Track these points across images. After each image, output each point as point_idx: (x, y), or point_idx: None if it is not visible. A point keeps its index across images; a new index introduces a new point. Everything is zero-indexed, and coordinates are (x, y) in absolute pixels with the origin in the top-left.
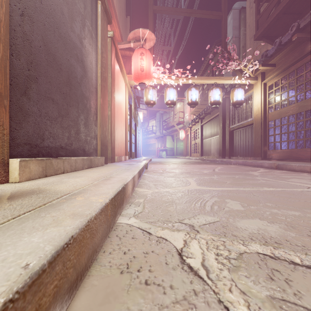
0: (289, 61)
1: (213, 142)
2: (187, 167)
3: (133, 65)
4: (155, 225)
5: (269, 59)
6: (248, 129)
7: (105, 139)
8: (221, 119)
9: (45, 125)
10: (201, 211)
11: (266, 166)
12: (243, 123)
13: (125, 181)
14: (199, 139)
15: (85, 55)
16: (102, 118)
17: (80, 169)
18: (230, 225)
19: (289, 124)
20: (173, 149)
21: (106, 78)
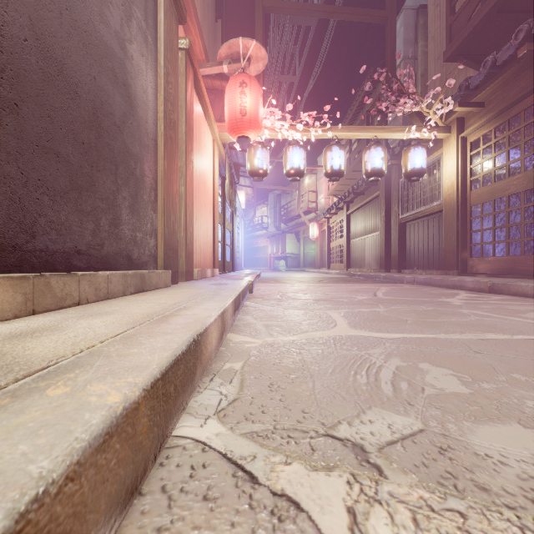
0: (510, 97)
1: (369, 244)
2: (326, 289)
3: (227, 105)
4: (267, 444)
5: (472, 93)
6: (432, 221)
7: (174, 237)
8: (383, 204)
9: (38, 204)
10: (373, 398)
11: (470, 287)
12: (424, 210)
13: (201, 324)
14: (344, 238)
15: (132, 74)
16: (167, 198)
17: (119, 295)
18: (455, 445)
19: (510, 211)
20: (298, 256)
21: (176, 124)
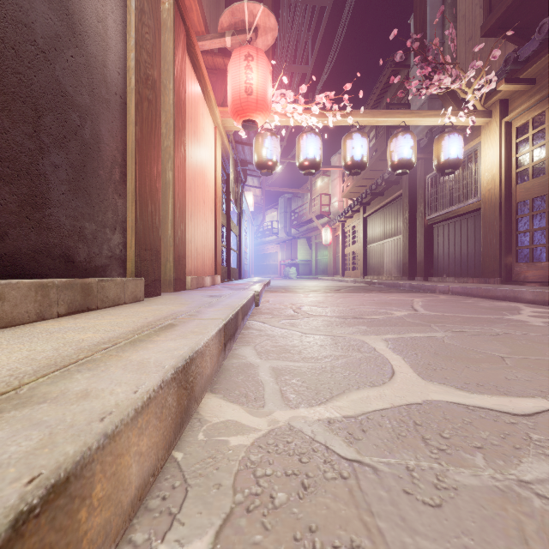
0: None
1: (389, 249)
2: (348, 301)
3: (230, 83)
4: None
5: (522, 67)
6: (466, 222)
7: (153, 233)
8: (406, 204)
9: None
10: None
11: (528, 298)
12: (456, 209)
13: (20, 490)
14: (360, 243)
15: None
16: (140, 179)
17: (28, 319)
18: None
19: None
20: (309, 263)
21: (156, 85)
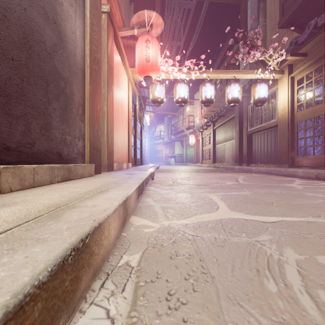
0: None
1: (227, 148)
2: (203, 177)
3: (137, 55)
4: None
5: (299, 47)
6: (270, 132)
7: (97, 140)
8: (237, 122)
9: None
10: None
11: (300, 175)
12: (265, 125)
13: (92, 222)
14: (211, 144)
15: (62, 17)
16: (92, 112)
17: (46, 183)
18: None
19: None
20: (182, 155)
21: (99, 61)
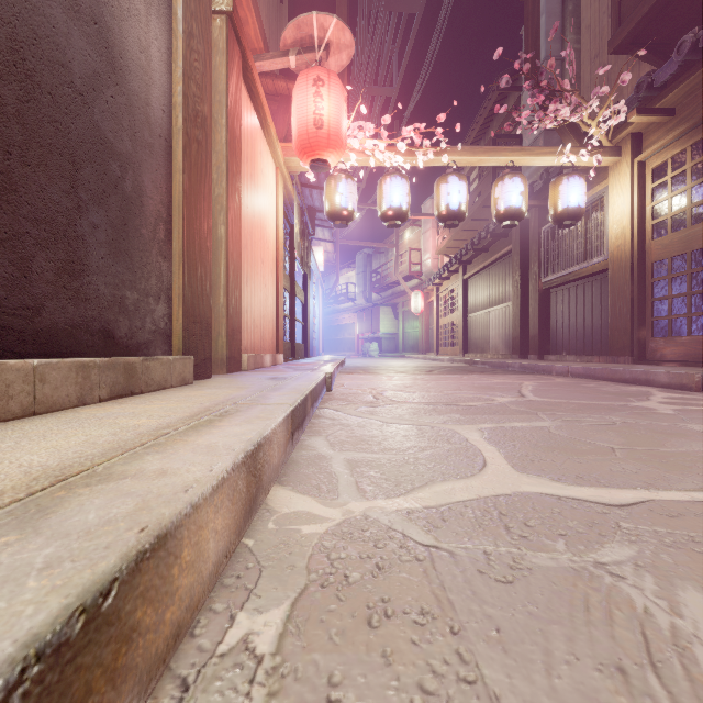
0: None
1: (495, 320)
2: (442, 385)
3: (295, 114)
4: None
5: (657, 94)
6: (590, 286)
7: (203, 302)
8: (517, 263)
9: None
10: None
11: (663, 382)
12: (579, 270)
13: (136, 536)
14: (459, 312)
15: (116, 12)
16: (189, 238)
17: (69, 404)
18: None
19: None
20: (395, 337)
21: (207, 122)
